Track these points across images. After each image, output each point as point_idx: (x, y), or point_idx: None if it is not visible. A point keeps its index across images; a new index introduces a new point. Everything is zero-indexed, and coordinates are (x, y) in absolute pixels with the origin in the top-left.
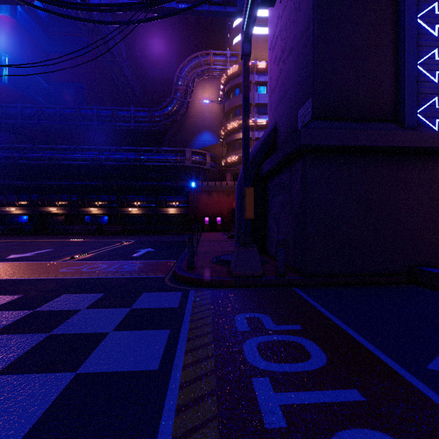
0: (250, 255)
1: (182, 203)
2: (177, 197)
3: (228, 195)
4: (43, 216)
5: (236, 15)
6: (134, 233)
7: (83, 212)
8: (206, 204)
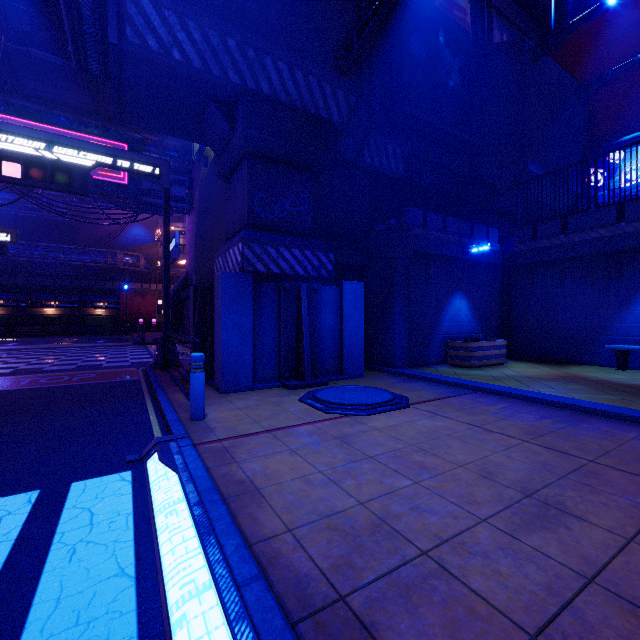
0: None
1: (112, 304)
2: (106, 298)
3: None
4: None
5: None
6: (59, 334)
7: None
8: (140, 305)
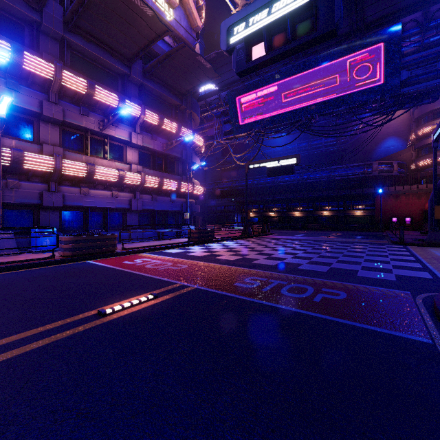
0: (437, 235)
1: (368, 206)
2: (363, 202)
3: (418, 198)
4: (266, 218)
5: (429, 103)
6: (330, 229)
7: (290, 215)
8: (393, 206)
